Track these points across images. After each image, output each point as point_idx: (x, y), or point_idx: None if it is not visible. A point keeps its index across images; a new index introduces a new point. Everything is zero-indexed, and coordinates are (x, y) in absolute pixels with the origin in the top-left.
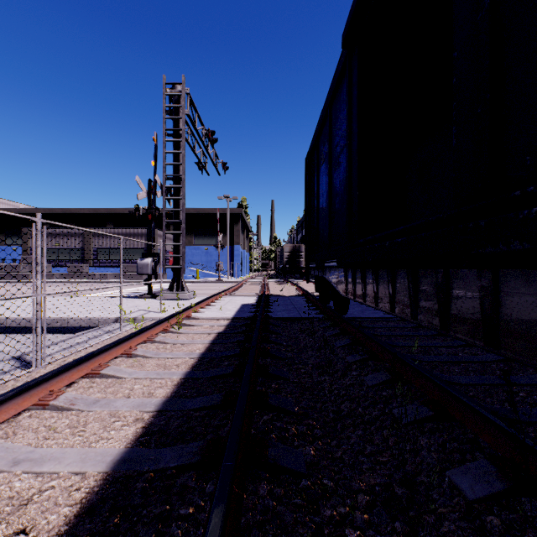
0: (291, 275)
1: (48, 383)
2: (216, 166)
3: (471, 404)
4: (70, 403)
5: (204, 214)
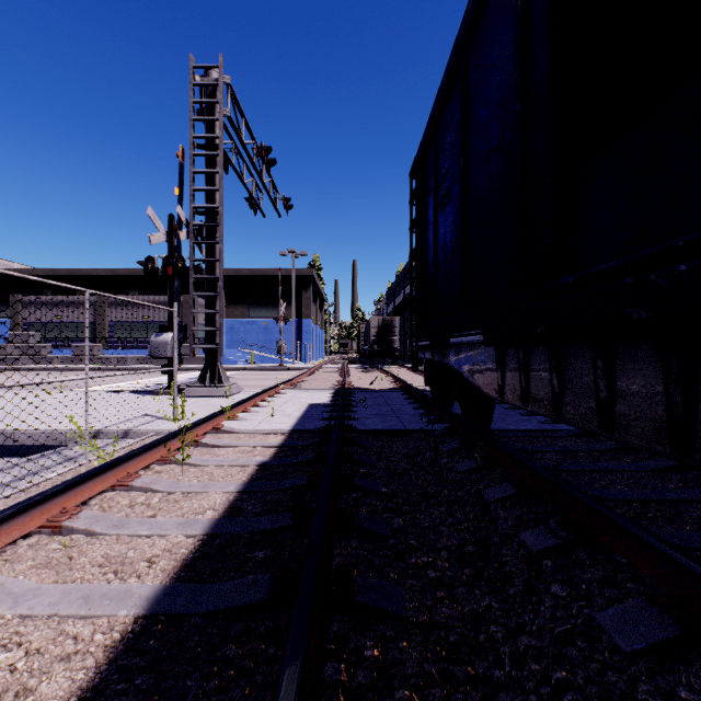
0: (380, 359)
1: None
2: (275, 203)
3: None
4: None
5: (262, 276)
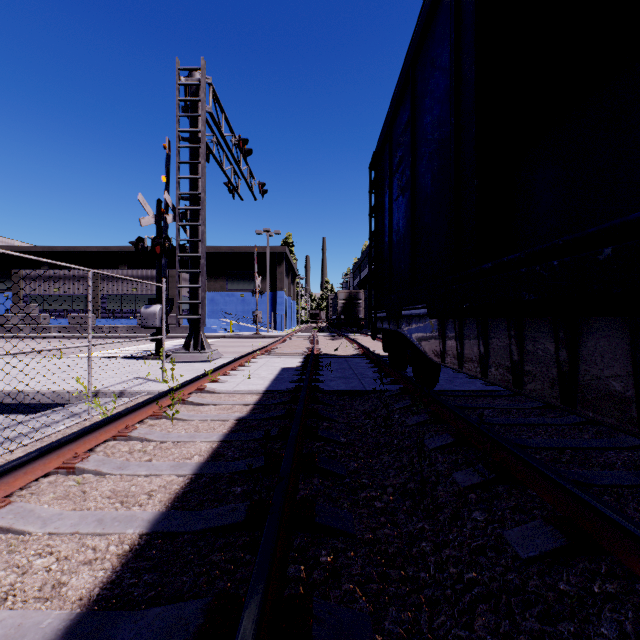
0: (347, 328)
1: None
2: (252, 188)
3: None
4: None
5: (239, 253)
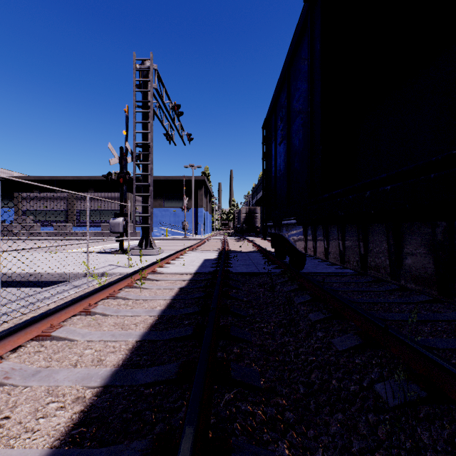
0: (247, 233)
1: None
2: (182, 137)
3: None
4: (5, 376)
5: (172, 181)
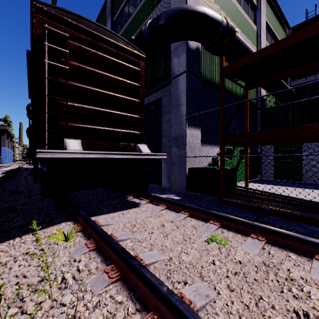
0: None
1: None
2: None
3: None
4: None
5: None
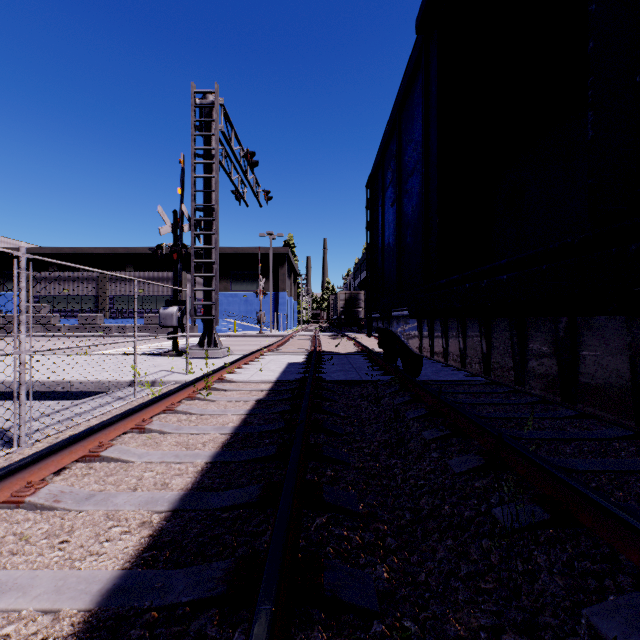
0: (347, 328)
1: (26, 472)
2: (257, 195)
3: (606, 505)
4: (54, 499)
5: (243, 254)
